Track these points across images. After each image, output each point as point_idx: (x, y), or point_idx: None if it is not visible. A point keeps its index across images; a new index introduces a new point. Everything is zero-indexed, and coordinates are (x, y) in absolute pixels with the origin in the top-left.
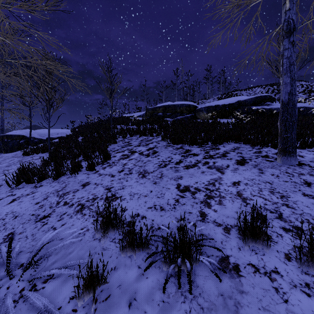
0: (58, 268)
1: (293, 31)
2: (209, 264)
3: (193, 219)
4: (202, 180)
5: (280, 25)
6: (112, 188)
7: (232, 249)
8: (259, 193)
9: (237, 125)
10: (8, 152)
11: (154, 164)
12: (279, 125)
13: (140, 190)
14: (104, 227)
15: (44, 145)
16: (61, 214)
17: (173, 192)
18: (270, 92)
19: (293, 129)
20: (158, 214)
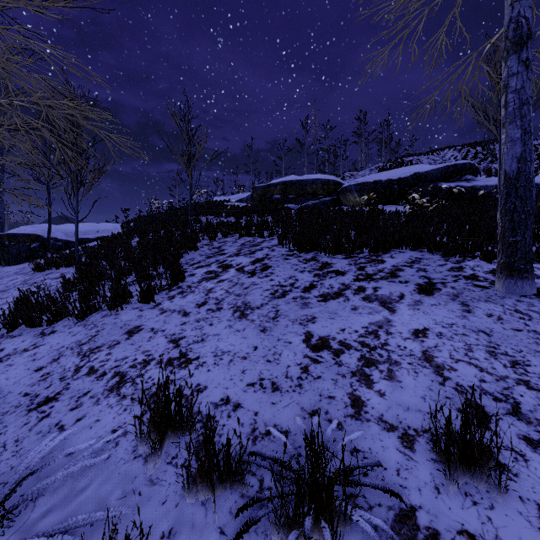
0: (48, 534)
1: (527, 39)
2: (373, 533)
3: (336, 413)
4: (354, 326)
5: (500, 31)
6: (182, 340)
7: (421, 491)
8: (467, 355)
9: (414, 217)
10: (10, 264)
11: (264, 291)
12: (499, 220)
13: (234, 344)
14: (155, 432)
15: (71, 254)
16: (79, 395)
17: (297, 351)
18: (470, 159)
19: (527, 227)
20: (266, 399)
